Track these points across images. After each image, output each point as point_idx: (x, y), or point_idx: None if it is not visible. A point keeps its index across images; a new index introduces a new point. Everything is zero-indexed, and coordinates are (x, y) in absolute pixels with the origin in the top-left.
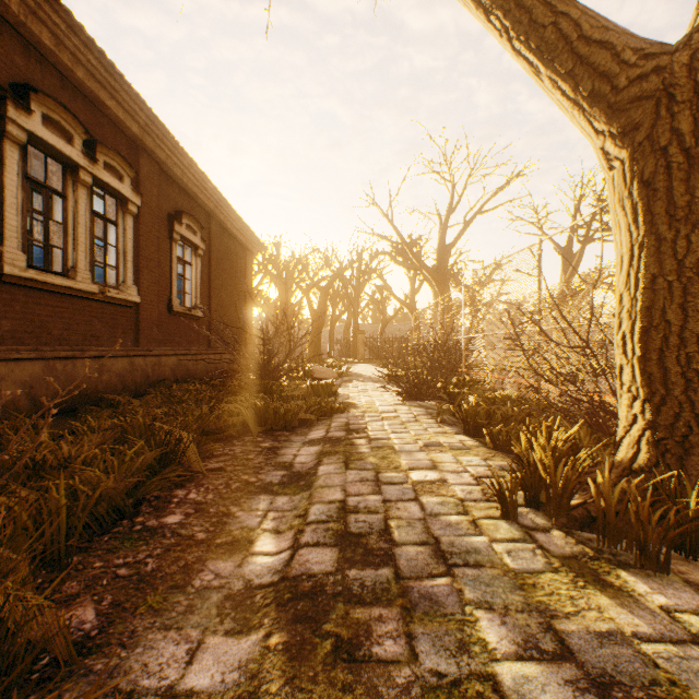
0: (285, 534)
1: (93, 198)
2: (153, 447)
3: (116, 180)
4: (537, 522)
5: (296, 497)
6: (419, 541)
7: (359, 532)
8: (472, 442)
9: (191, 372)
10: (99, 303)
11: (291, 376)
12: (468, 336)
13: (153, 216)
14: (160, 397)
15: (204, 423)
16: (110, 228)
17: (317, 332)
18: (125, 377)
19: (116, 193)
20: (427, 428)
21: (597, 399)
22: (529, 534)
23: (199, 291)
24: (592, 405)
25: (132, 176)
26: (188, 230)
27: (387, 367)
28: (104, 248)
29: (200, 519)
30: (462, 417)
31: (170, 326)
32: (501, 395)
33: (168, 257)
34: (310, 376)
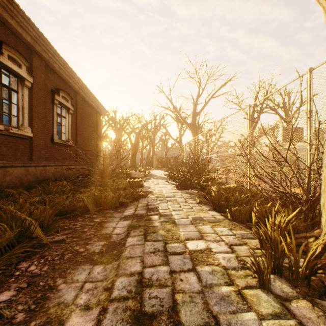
0: (92, 312)
1: (1, 75)
2: (14, 228)
3: (16, 66)
4: (285, 291)
5: (108, 266)
6: (202, 322)
7: (152, 312)
8: (219, 216)
9: (65, 175)
10: (5, 136)
11: (118, 176)
12: (209, 156)
13: (41, 90)
14: (40, 189)
15: (56, 208)
16: (14, 94)
17: (134, 154)
18: (21, 178)
19: (17, 74)
20: (192, 207)
21: (289, 190)
22: (285, 307)
23: (70, 132)
24: (290, 195)
25: (27, 65)
26: (63, 99)
27: (168, 171)
28: (8, 105)
29: (27, 295)
30: (212, 200)
31: (53, 150)
32: (229, 187)
33: (51, 112)
34: (130, 176)
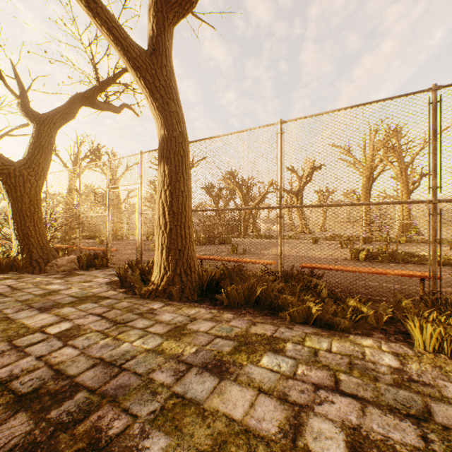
0: None
1: None
2: None
3: None
4: None
5: None
6: None
7: None
8: None
9: None
10: None
11: None
12: None
13: None
14: None
15: None
16: None
17: None
18: None
19: None
20: None
21: None
22: None
23: None
24: None
25: None
26: None
27: None
28: None
29: None
30: None
31: None
32: None
33: None
34: None
